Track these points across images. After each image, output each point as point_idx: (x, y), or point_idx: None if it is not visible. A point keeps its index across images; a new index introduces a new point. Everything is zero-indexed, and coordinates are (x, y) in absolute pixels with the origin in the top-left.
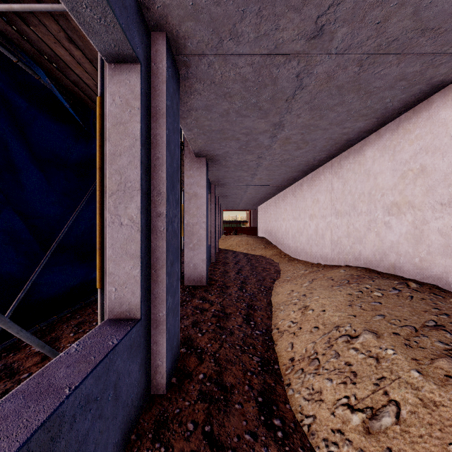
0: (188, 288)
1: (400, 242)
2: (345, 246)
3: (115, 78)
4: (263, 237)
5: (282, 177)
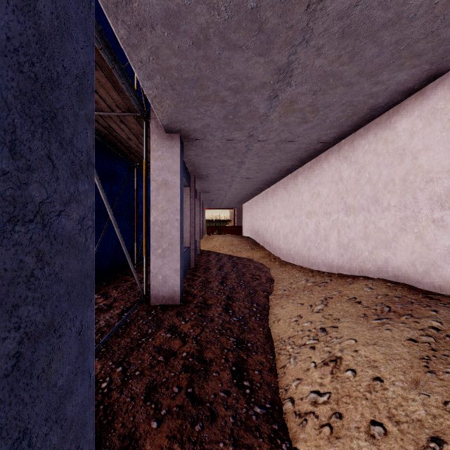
0: (154, 310)
1: None
2: (361, 251)
3: None
4: (248, 237)
5: (274, 167)
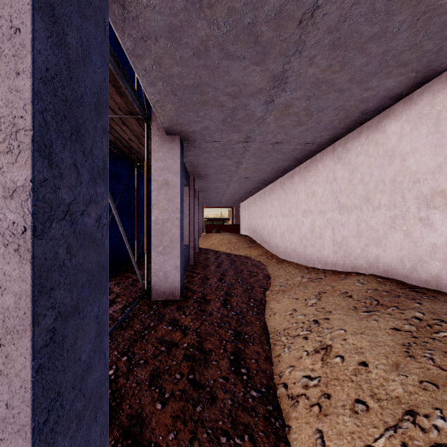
0: (155, 304)
1: None
2: (354, 249)
3: None
4: (246, 235)
5: (271, 167)
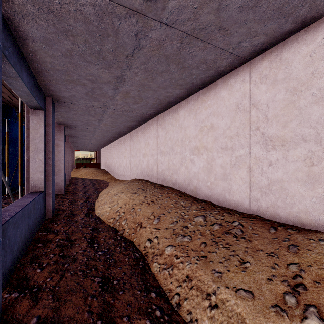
0: None
1: (145, 168)
2: (134, 171)
3: (33, 114)
4: (103, 169)
5: (110, 136)
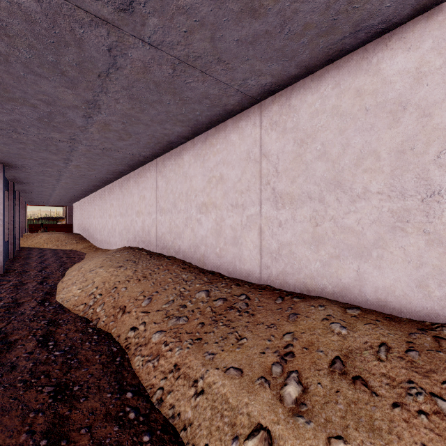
0: None
1: (139, 231)
2: (124, 235)
3: None
4: (77, 234)
5: (87, 184)
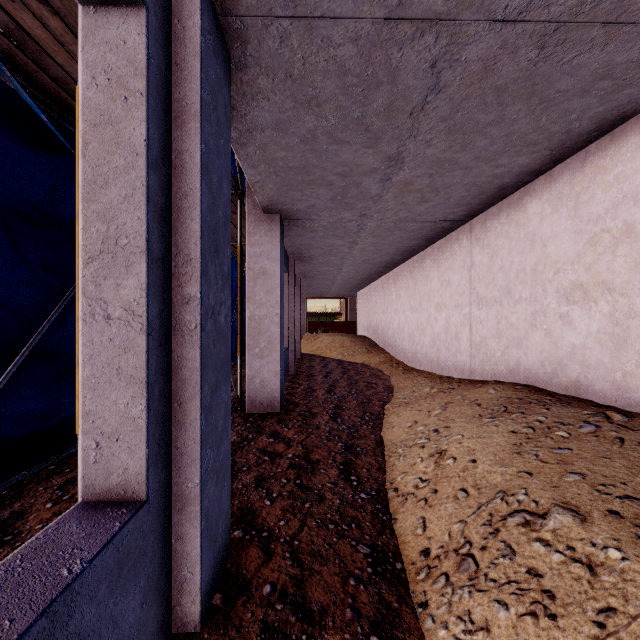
0: (252, 417)
1: (587, 346)
2: (494, 352)
3: (96, 34)
4: (364, 336)
5: (394, 248)
